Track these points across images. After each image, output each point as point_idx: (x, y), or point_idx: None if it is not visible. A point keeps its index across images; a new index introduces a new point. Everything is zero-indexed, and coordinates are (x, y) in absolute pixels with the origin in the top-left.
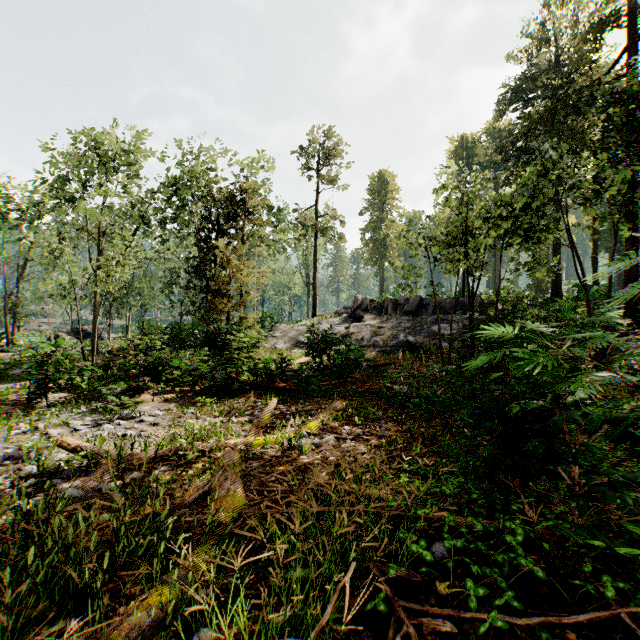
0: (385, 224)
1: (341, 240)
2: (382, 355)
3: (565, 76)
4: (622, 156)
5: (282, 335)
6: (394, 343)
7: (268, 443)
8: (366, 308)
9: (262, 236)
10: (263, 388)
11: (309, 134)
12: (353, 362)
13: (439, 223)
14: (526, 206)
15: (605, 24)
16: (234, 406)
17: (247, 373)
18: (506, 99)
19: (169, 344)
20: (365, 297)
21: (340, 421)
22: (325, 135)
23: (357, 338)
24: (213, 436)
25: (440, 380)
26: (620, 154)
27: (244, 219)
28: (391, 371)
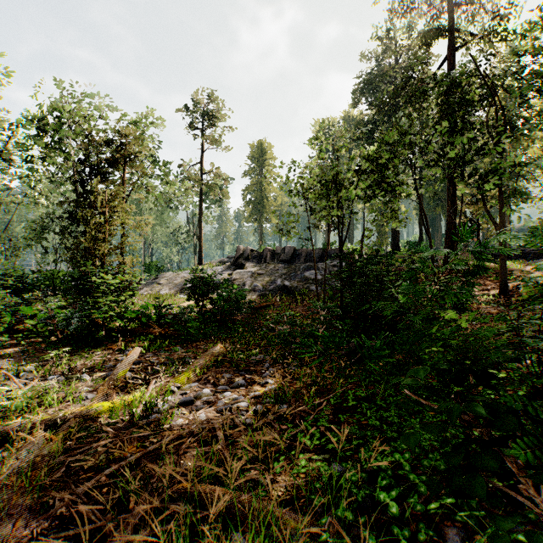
0: (264, 187)
1: (225, 196)
2: (262, 298)
3: (405, 72)
4: (460, 125)
5: (167, 282)
6: (272, 287)
7: (118, 410)
8: (247, 257)
9: (147, 186)
10: (136, 335)
11: (195, 97)
12: (235, 303)
13: (314, 174)
14: (385, 165)
15: (435, 32)
16: (92, 358)
17: (115, 319)
18: (360, 90)
19: (29, 290)
20: (246, 247)
21: (219, 368)
22: (210, 100)
23: (239, 283)
24: (19, 414)
25: (323, 317)
26: (459, 123)
27: (126, 166)
28: (271, 312)
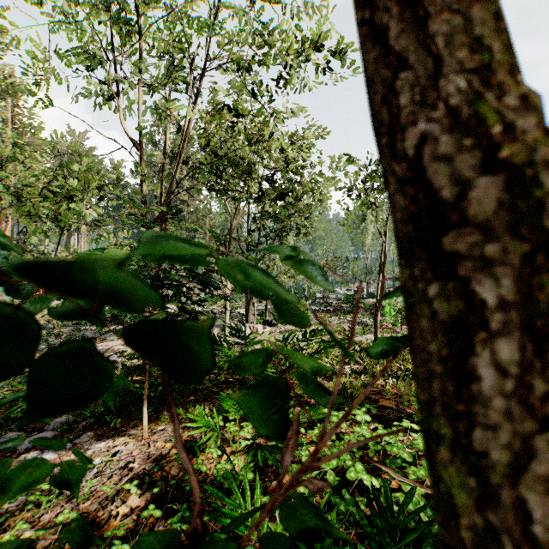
0: None
1: None
2: None
3: None
4: None
5: None
6: None
7: None
8: None
9: None
10: None
11: None
12: None
13: None
14: None
15: None
16: None
17: None
18: None
19: None
20: None
21: None
22: None
23: None
24: None
25: None
26: None
27: None
28: None
